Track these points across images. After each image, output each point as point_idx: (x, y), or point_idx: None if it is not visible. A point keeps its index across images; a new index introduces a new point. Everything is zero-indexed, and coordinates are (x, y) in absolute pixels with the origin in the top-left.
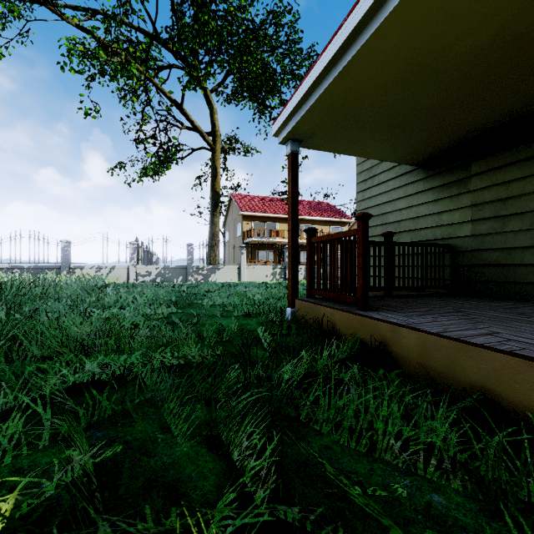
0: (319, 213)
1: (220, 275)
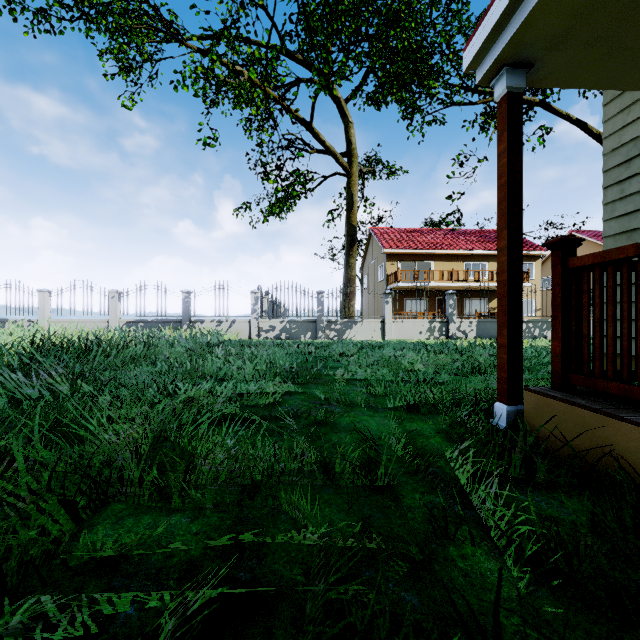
0: (495, 244)
1: (358, 331)
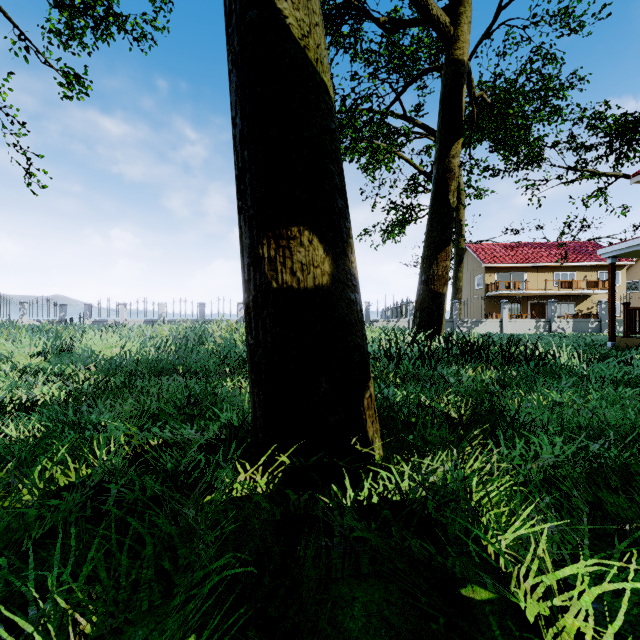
0: (582, 257)
1: (483, 328)
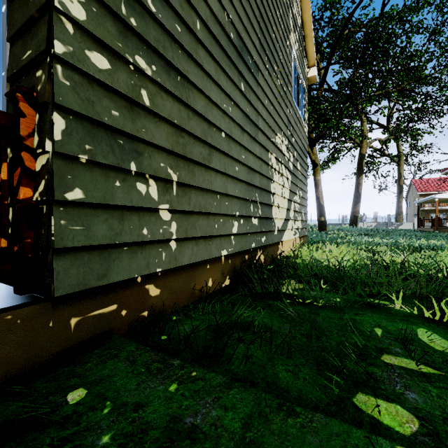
0: None
1: (403, 227)
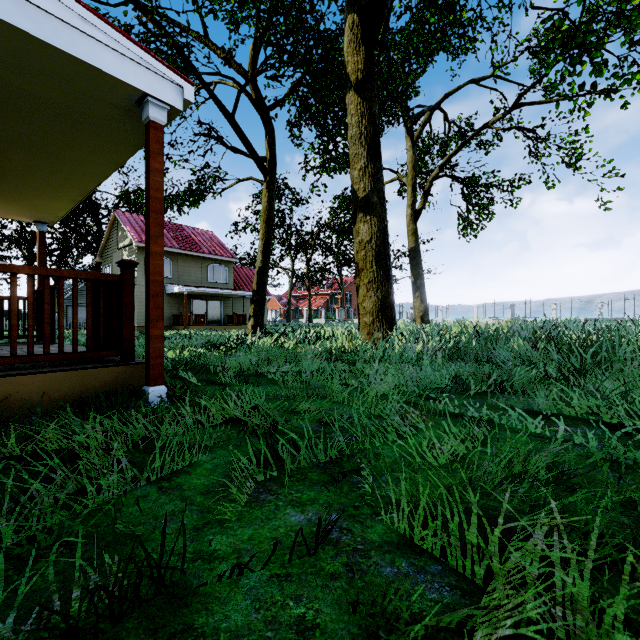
0: None
1: None
